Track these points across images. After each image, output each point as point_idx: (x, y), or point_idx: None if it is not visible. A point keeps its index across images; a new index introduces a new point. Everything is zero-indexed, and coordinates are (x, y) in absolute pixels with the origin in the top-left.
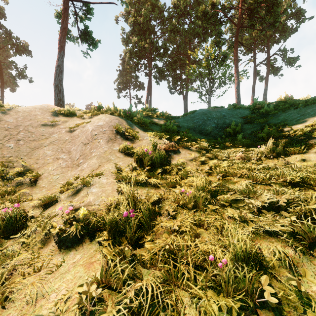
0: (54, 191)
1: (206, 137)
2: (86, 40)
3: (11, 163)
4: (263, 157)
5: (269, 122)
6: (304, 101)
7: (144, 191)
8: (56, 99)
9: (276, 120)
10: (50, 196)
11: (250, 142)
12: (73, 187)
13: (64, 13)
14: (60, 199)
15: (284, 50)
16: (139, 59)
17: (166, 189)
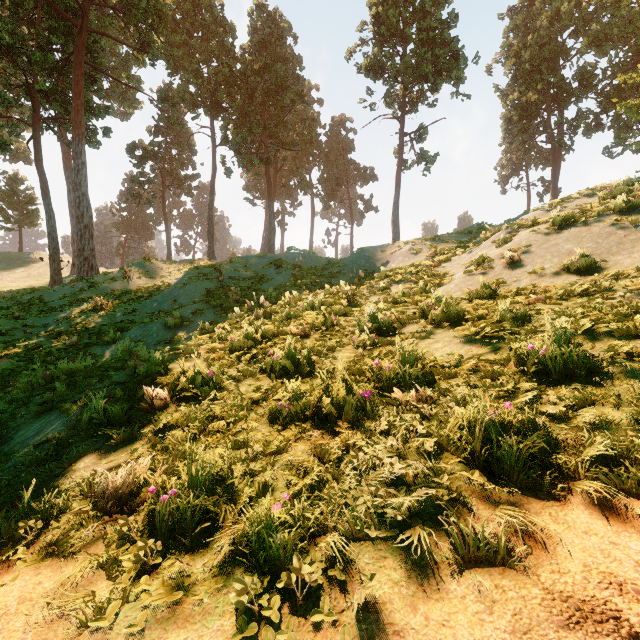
0: None
1: None
2: (421, 161)
3: (368, 271)
4: None
5: None
6: None
7: None
8: (393, 233)
9: None
10: None
11: None
12: None
13: (399, 152)
14: None
15: None
16: (525, 124)
17: None
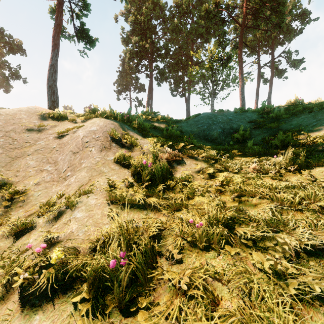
0: (32, 212)
1: (211, 143)
2: (82, 38)
3: None
4: (282, 170)
5: (281, 127)
6: (318, 104)
7: (142, 215)
8: (49, 101)
9: (289, 125)
10: (25, 221)
11: (262, 150)
12: (55, 208)
13: (58, 8)
14: (37, 224)
15: (288, 52)
16: (139, 60)
17: (169, 212)
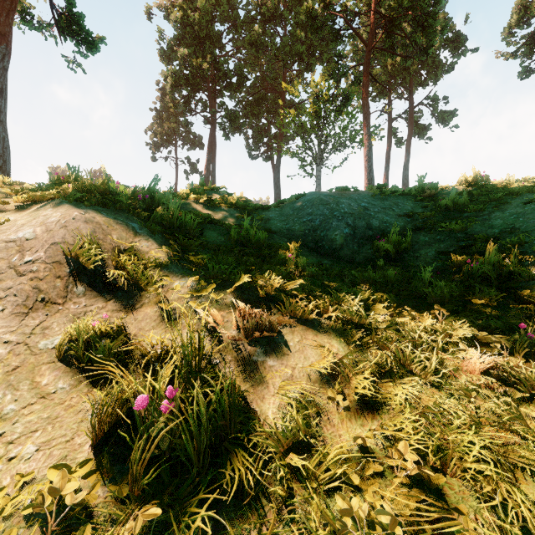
0: None
1: (333, 258)
2: (70, 31)
3: None
4: None
5: (472, 230)
6: None
7: None
8: None
9: (488, 228)
10: None
11: (456, 290)
12: None
13: None
14: None
15: (434, 98)
16: (192, 91)
17: None
